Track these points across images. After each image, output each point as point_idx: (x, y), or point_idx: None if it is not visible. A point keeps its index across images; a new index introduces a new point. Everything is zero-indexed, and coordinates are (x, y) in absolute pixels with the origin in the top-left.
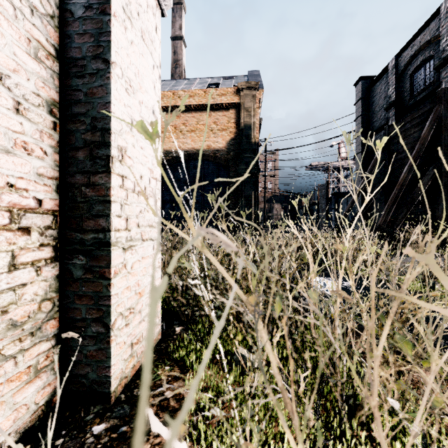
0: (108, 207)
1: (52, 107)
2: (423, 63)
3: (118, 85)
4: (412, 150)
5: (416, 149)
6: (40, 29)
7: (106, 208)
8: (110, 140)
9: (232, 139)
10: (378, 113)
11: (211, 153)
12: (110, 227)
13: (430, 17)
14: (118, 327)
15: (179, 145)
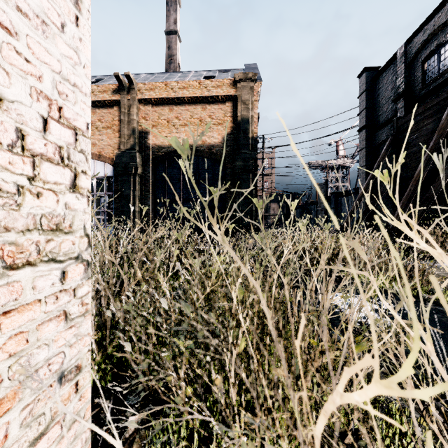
0: None
1: None
2: (437, 48)
3: None
4: (425, 144)
5: (434, 141)
6: None
7: None
8: None
9: (229, 134)
10: (384, 105)
11: (206, 149)
12: None
13: None
14: None
15: None
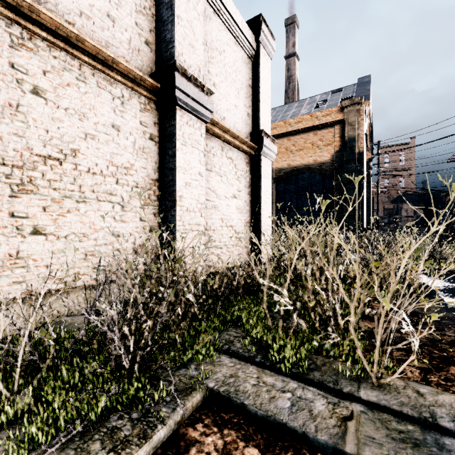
0: (260, 221)
1: (250, 202)
2: None
3: (262, 195)
4: None
5: None
6: (249, 188)
7: (260, 222)
8: (261, 208)
9: (337, 152)
10: None
11: (316, 166)
12: (261, 226)
13: None
14: (262, 247)
15: (289, 163)
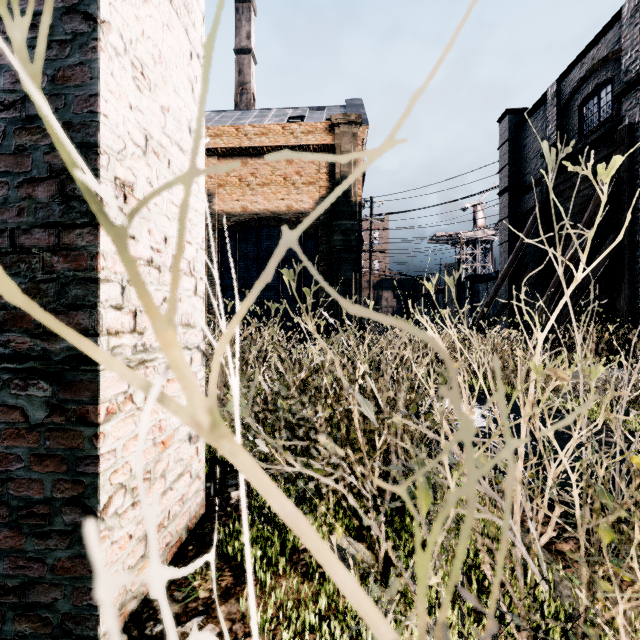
0: (93, 291)
1: None
2: (597, 89)
3: (116, 67)
4: (582, 215)
5: (589, 212)
6: None
7: (89, 293)
8: (97, 165)
9: (323, 197)
10: (532, 161)
11: (292, 217)
12: (97, 329)
13: (608, 24)
14: (116, 511)
15: (246, 206)
